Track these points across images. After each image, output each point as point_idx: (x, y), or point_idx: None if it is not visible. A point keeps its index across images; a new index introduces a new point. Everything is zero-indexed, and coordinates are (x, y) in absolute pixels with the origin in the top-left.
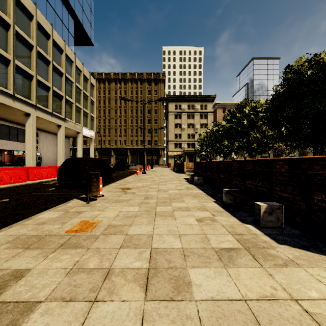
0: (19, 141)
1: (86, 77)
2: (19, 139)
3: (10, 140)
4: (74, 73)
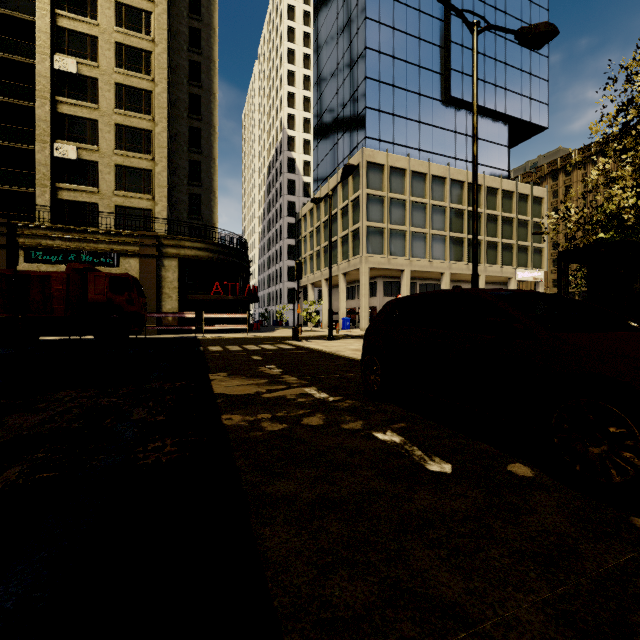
0: None
1: (524, 194)
2: None
3: None
4: (499, 202)
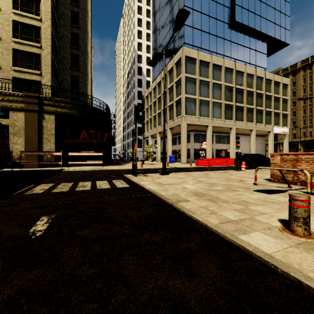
0: (228, 143)
1: (277, 82)
2: (228, 142)
3: (224, 144)
4: (264, 86)
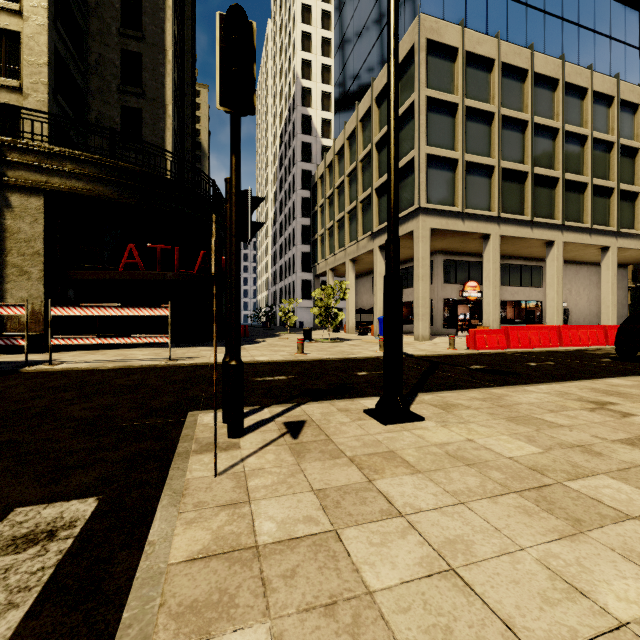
0: (532, 286)
1: None
2: (532, 283)
3: (522, 286)
4: (638, 127)
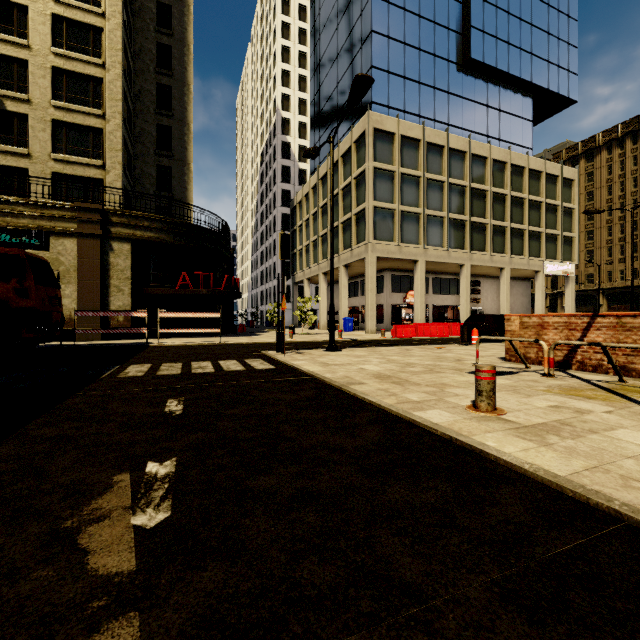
0: (458, 294)
1: (552, 175)
2: (458, 292)
3: (450, 295)
4: (526, 183)
